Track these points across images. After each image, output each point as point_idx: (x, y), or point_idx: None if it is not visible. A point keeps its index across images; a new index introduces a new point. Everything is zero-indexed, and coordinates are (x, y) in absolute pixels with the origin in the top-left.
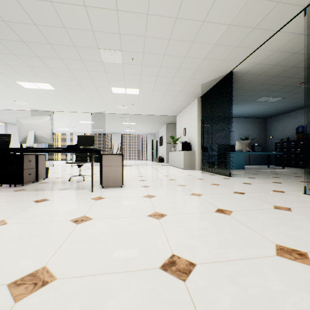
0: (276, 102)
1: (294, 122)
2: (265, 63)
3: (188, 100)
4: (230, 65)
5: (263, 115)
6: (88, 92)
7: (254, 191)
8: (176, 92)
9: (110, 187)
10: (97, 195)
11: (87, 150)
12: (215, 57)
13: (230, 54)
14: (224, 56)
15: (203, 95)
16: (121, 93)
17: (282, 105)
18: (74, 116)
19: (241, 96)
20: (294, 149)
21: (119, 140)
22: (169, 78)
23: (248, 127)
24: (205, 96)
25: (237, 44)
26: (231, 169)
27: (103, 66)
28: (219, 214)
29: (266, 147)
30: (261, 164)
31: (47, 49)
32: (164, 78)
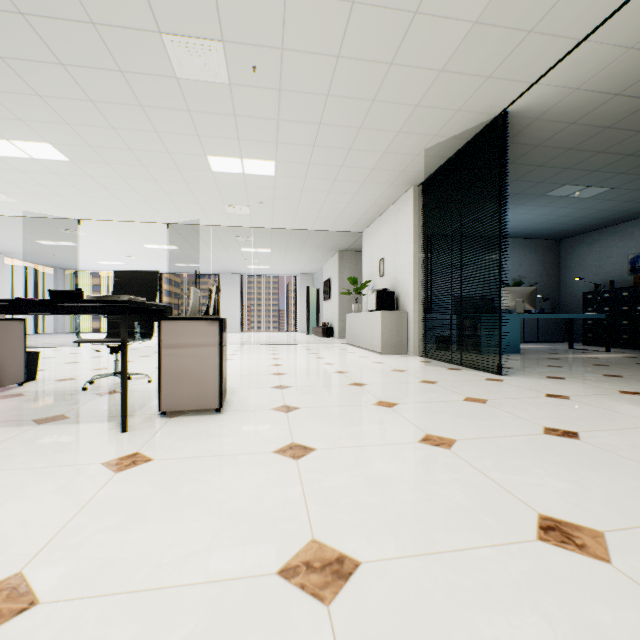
0: (592, 200)
1: (625, 247)
2: (594, 87)
3: (390, 193)
4: (505, 93)
5: (555, 232)
6: (152, 168)
7: (600, 426)
8: (363, 171)
9: (185, 411)
10: (132, 446)
11: (110, 306)
12: (470, 66)
13: (509, 57)
14: (493, 65)
15: (428, 179)
16: (232, 173)
17: (603, 208)
18: (129, 231)
19: (515, 183)
20: (629, 307)
21: (236, 287)
22: (349, 131)
23: (520, 259)
24: (431, 182)
25: (533, 22)
26: (490, 354)
27: (180, 90)
28: (565, 559)
29: (559, 304)
30: (549, 342)
31: (18, 31)
32: (336, 131)
